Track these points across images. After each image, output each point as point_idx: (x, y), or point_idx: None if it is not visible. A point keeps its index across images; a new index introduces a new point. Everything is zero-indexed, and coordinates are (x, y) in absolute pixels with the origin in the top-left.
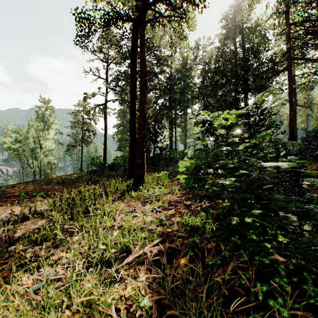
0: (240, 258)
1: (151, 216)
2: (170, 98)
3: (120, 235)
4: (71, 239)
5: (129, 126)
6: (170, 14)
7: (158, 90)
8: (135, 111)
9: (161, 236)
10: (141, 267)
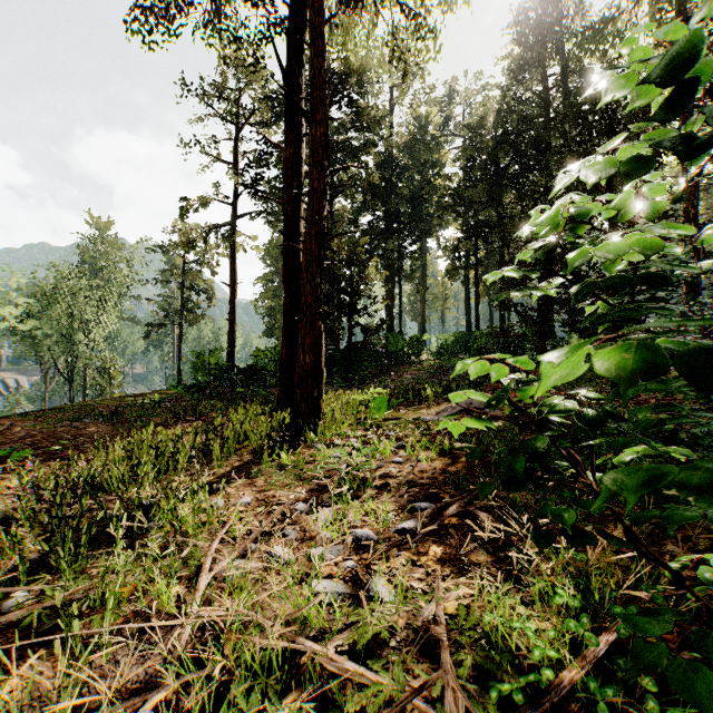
0: None
1: (335, 565)
2: (388, 211)
3: None
4: None
5: (284, 268)
6: None
7: (359, 192)
8: (298, 226)
9: None
10: None
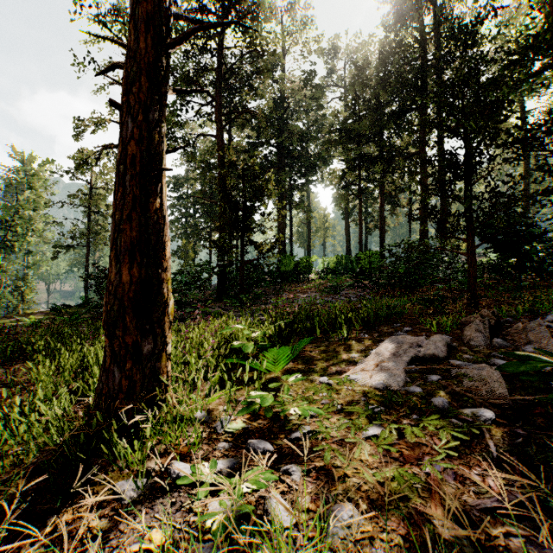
0: None
1: None
2: (281, 147)
3: None
4: None
5: None
6: None
7: (254, 128)
8: None
9: None
10: None
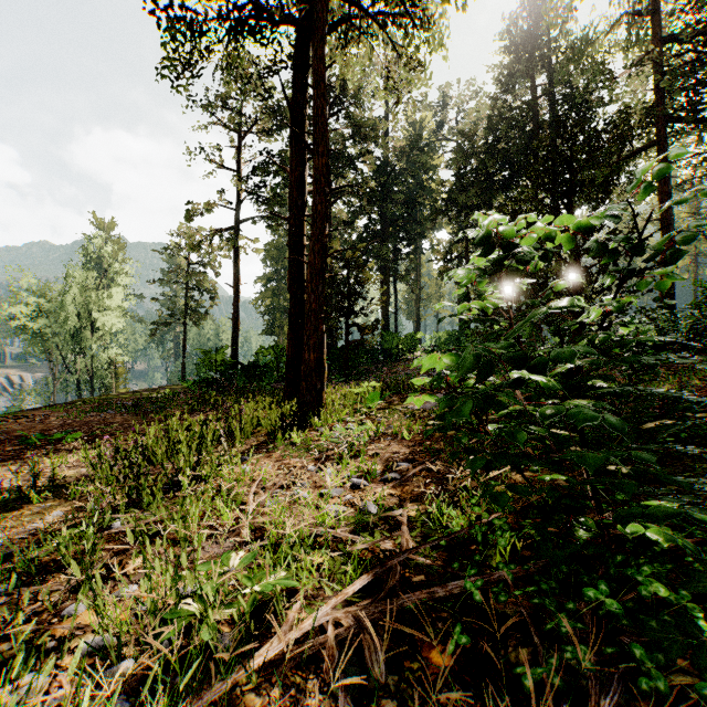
0: (638, 680)
1: (338, 499)
2: (384, 214)
3: (253, 560)
4: (124, 564)
5: (289, 276)
6: (385, 8)
7: (356, 196)
8: (302, 240)
9: (367, 567)
10: (307, 679)
